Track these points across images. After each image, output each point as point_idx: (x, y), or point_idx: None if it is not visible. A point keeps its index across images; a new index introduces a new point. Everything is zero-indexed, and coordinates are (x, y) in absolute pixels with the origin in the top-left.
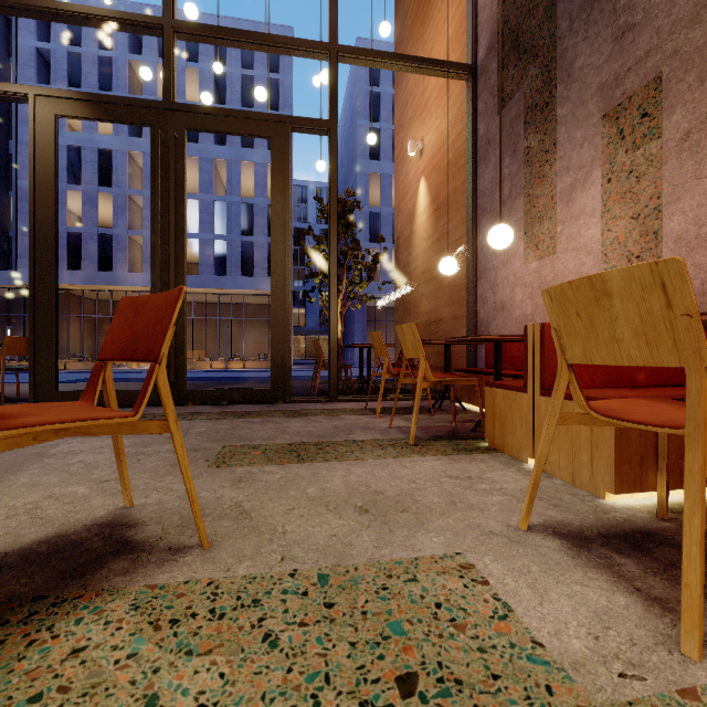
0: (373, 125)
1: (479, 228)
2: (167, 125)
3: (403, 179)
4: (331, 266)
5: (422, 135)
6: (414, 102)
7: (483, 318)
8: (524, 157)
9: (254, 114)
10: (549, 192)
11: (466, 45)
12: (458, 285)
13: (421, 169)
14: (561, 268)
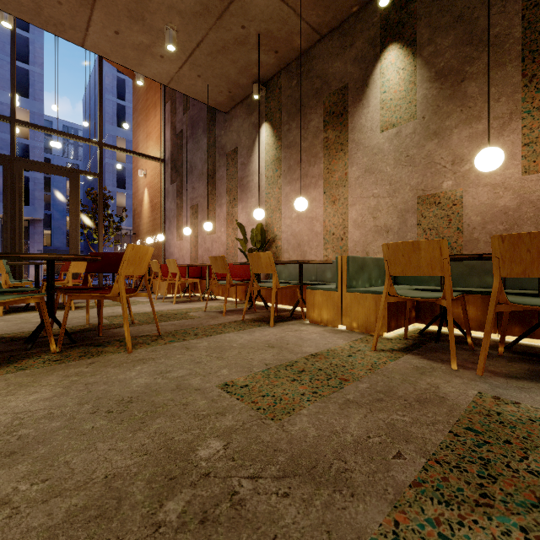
0: (120, 102)
1: (166, 222)
2: (13, 166)
3: (137, 182)
4: (100, 234)
5: (146, 168)
6: (143, 148)
7: (167, 257)
8: (177, 205)
9: (61, 167)
10: (182, 221)
11: (162, 149)
12: (160, 242)
13: (146, 183)
14: (184, 245)
